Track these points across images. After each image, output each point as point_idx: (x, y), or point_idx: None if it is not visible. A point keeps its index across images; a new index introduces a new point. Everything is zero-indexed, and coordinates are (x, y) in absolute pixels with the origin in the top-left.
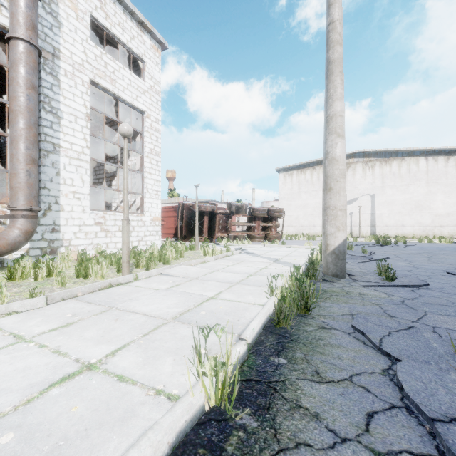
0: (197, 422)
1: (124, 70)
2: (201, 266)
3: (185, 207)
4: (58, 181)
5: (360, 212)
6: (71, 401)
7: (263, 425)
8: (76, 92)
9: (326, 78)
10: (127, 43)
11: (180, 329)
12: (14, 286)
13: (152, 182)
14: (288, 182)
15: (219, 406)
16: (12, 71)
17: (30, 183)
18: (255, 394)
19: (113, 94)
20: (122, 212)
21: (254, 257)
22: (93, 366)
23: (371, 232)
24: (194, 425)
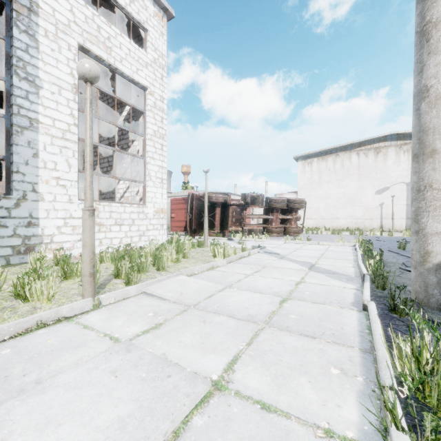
0: None
1: (122, 37)
2: (208, 275)
3: (195, 198)
4: (36, 164)
5: (393, 203)
6: None
7: None
8: (60, 58)
9: None
10: (125, 7)
11: None
12: None
13: (156, 168)
14: (307, 170)
15: None
16: None
17: None
18: None
19: (109, 64)
20: (119, 203)
21: (278, 260)
22: None
23: (406, 226)
24: None
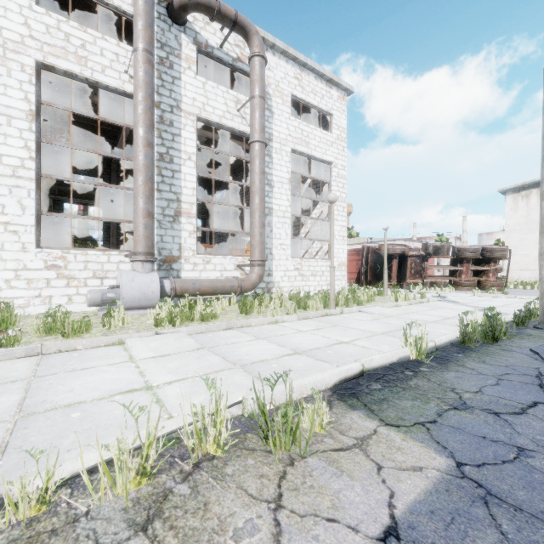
0: (406, 360)
1: (315, 130)
2: (394, 308)
3: (370, 250)
4: (272, 236)
5: None
6: (346, 349)
7: (440, 366)
8: (282, 163)
9: (543, 113)
10: (317, 105)
11: (388, 338)
12: (266, 310)
13: (339, 228)
14: (520, 206)
15: (417, 359)
16: (252, 165)
17: (262, 241)
18: (438, 360)
19: (307, 155)
20: (313, 259)
21: (454, 305)
22: (346, 342)
23: None
24: (405, 360)
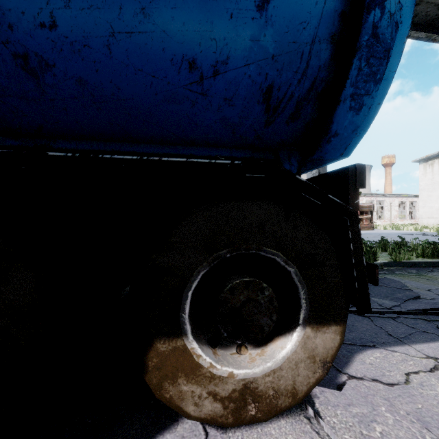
0: None
1: None
2: None
3: None
4: None
5: None
6: None
7: None
8: None
9: None
10: None
11: None
12: None
13: None
14: (428, 172)
15: None
16: None
17: None
18: None
19: None
20: None
21: None
22: None
23: None
24: None
